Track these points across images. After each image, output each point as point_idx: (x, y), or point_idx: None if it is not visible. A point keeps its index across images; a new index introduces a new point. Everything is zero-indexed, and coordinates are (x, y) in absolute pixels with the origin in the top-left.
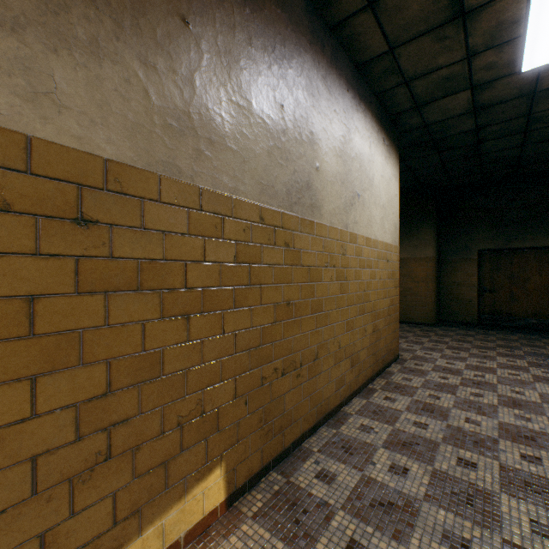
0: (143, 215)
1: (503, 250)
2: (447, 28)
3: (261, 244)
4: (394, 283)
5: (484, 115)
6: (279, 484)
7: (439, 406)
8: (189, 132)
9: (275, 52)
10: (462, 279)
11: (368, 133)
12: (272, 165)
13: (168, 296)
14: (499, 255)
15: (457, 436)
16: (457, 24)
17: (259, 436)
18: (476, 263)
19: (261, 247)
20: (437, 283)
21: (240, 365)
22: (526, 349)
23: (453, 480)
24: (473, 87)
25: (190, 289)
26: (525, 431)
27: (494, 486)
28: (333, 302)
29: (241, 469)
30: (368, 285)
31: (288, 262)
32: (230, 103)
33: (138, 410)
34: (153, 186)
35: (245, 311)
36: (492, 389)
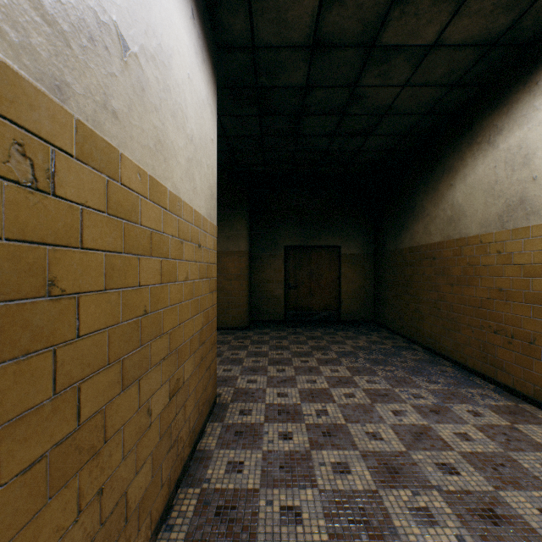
0: None
1: (305, 247)
2: None
3: None
4: (210, 285)
5: (320, 62)
6: None
7: None
8: None
9: None
10: (272, 275)
11: None
12: None
13: None
14: (302, 252)
15: None
16: None
17: None
18: (283, 260)
19: None
20: (250, 280)
21: None
22: (335, 348)
23: None
24: None
25: None
26: None
27: None
28: None
29: None
30: (158, 295)
31: None
32: None
33: None
34: None
35: None
36: (350, 441)
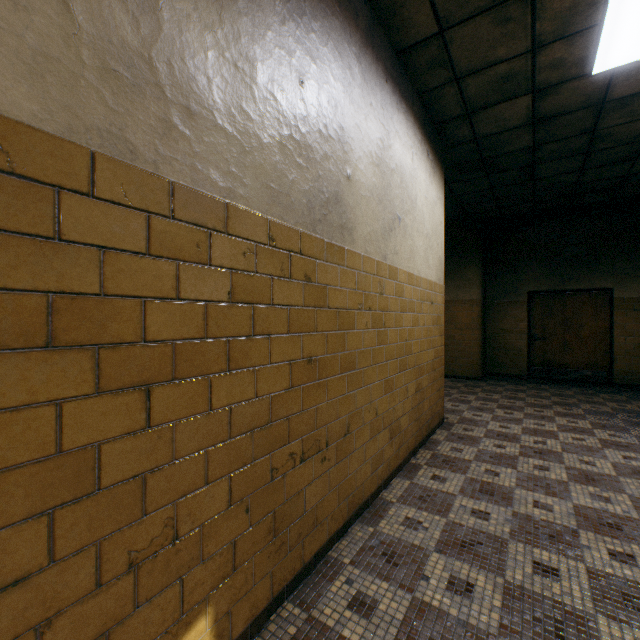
0: (59, 217)
1: (556, 291)
2: (512, 6)
3: (270, 275)
4: (439, 330)
5: (543, 129)
6: (296, 623)
7: (500, 485)
8: (150, 90)
9: (291, 4)
10: (511, 325)
11: (410, 141)
12: (286, 163)
13: (110, 355)
14: (551, 297)
15: (528, 528)
16: (525, 1)
17: (267, 554)
18: (526, 307)
19: (270, 280)
20: (482, 330)
21: (238, 455)
22: (585, 407)
23: (533, 598)
24: (535, 90)
25: (151, 343)
26: (607, 517)
27: (586, 604)
28: (368, 356)
29: (239, 610)
30: (410, 333)
31: (310, 302)
32: (221, 59)
33: (48, 557)
34: (80, 169)
35: (246, 374)
36: (558, 460)
